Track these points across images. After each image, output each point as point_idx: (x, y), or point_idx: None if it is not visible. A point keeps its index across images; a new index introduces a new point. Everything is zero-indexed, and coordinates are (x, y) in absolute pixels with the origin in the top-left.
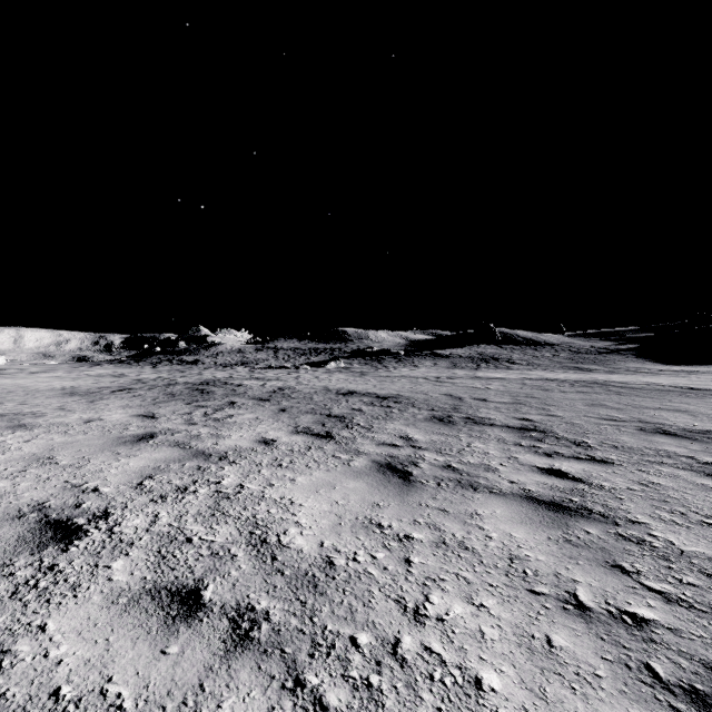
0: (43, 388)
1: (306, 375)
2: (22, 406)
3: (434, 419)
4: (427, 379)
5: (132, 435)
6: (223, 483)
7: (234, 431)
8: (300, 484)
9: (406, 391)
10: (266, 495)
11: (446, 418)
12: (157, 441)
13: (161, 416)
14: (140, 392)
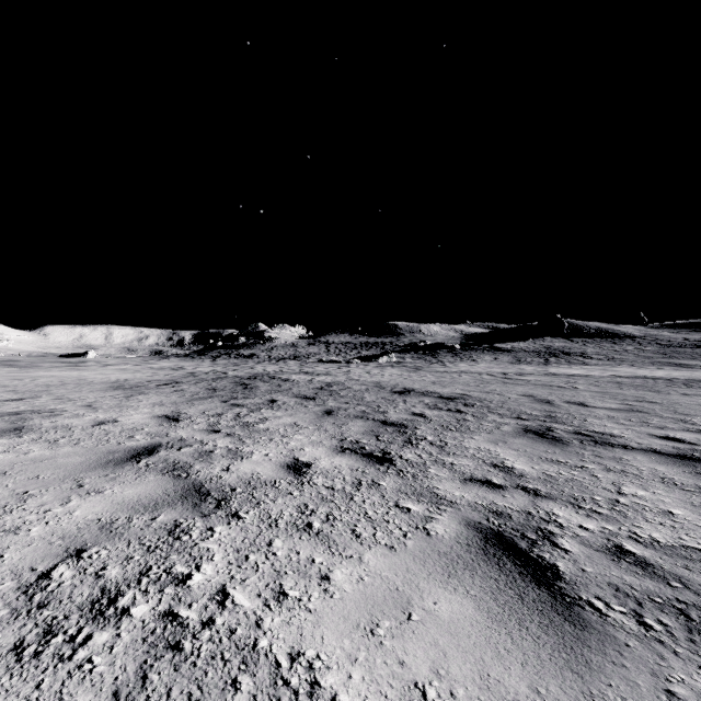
0: (98, 381)
1: (357, 369)
2: (53, 401)
3: (530, 434)
4: (493, 376)
5: (129, 448)
6: (191, 581)
7: (259, 444)
8: (339, 595)
9: (473, 389)
10: (261, 641)
11: (547, 433)
12: (151, 460)
13: (186, 418)
14: (185, 386)
